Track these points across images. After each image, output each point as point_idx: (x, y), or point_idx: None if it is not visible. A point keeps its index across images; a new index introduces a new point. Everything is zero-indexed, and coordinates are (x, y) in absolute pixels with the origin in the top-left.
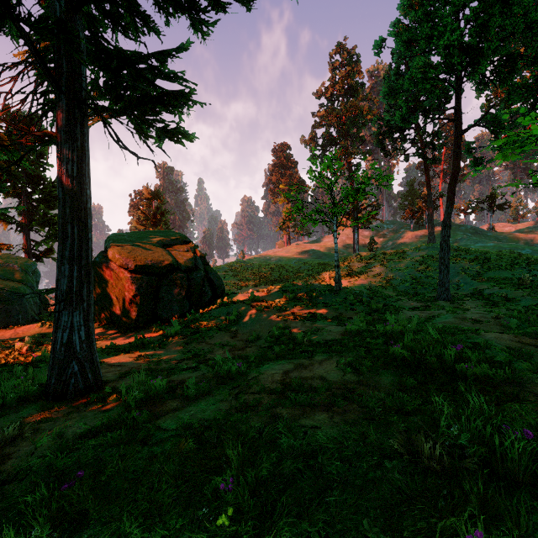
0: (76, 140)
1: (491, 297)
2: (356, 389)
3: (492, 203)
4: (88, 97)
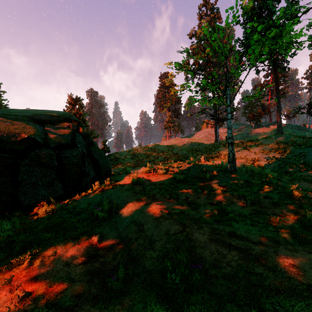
0: None
1: None
2: None
3: (310, 109)
4: None
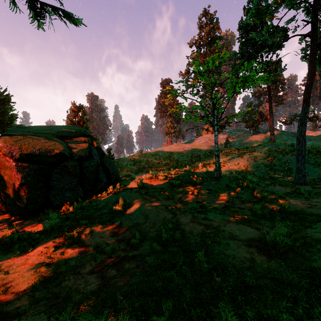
0: None
1: None
2: None
3: None
4: None
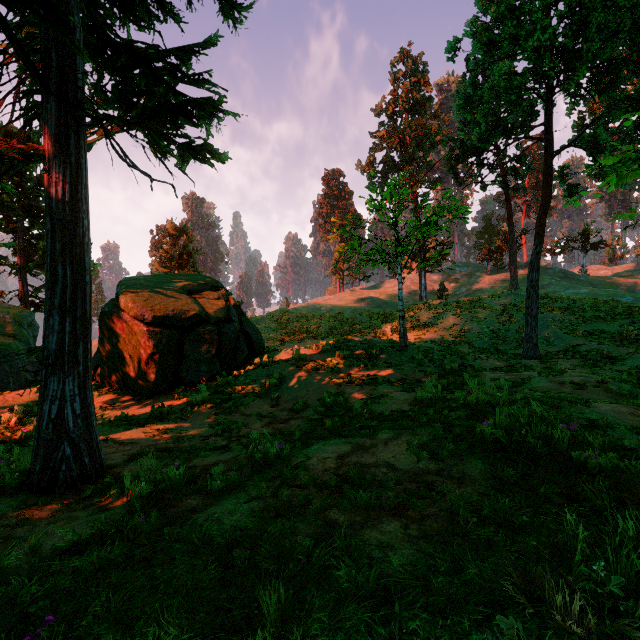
0: (69, 155)
1: (589, 354)
2: (435, 483)
3: (585, 242)
4: (86, 101)
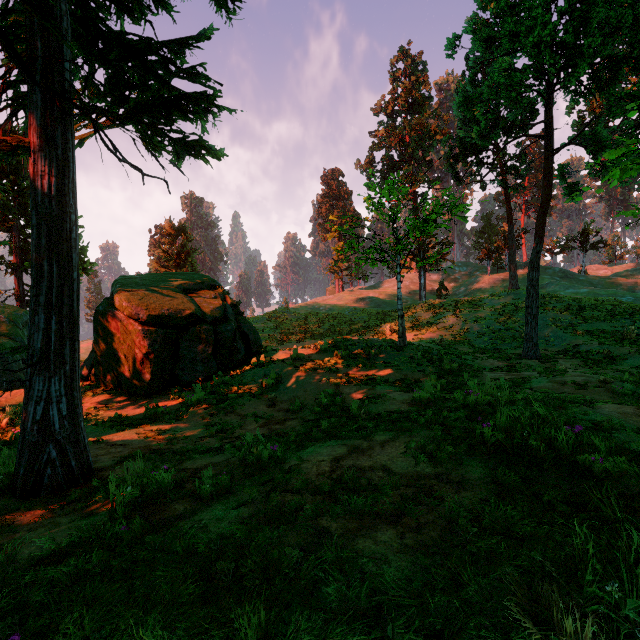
0: (55, 148)
1: (589, 354)
2: (433, 487)
3: (584, 241)
4: (74, 92)
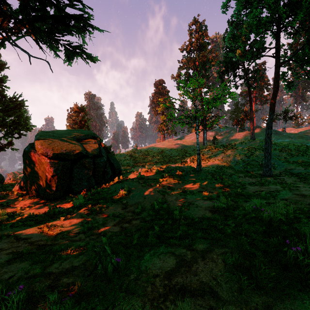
0: None
1: (300, 174)
2: None
3: (285, 116)
4: None
